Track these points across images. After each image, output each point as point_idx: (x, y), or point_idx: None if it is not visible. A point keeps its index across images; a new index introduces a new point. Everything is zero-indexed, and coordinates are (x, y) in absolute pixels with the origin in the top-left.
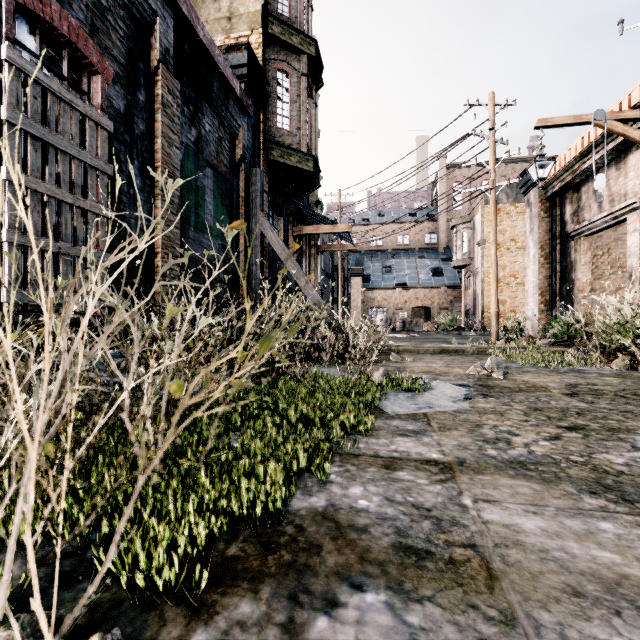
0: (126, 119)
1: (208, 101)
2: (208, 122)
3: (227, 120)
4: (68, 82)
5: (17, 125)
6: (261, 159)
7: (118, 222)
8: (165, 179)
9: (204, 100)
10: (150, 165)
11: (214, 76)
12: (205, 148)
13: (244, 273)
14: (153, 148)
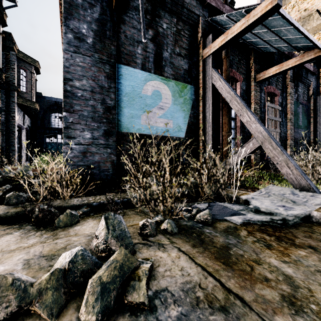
0: (281, 104)
1: (300, 81)
2: (300, 88)
3: (306, 83)
4: (271, 102)
5: (268, 118)
6: (320, 88)
7: (280, 133)
8: (290, 116)
9: (299, 82)
10: (286, 113)
11: (303, 71)
12: (299, 98)
13: (313, 140)
14: (286, 108)
